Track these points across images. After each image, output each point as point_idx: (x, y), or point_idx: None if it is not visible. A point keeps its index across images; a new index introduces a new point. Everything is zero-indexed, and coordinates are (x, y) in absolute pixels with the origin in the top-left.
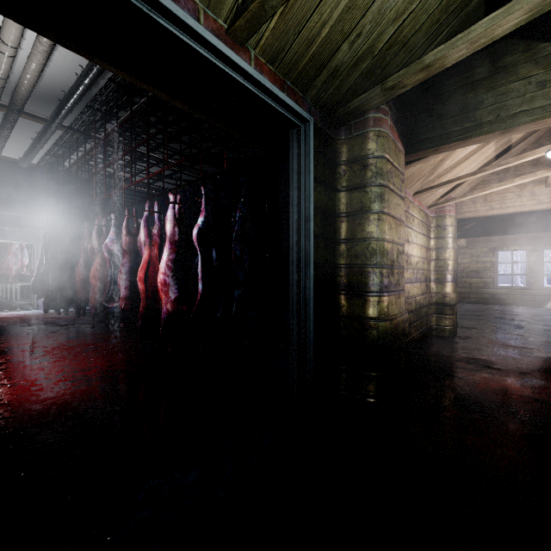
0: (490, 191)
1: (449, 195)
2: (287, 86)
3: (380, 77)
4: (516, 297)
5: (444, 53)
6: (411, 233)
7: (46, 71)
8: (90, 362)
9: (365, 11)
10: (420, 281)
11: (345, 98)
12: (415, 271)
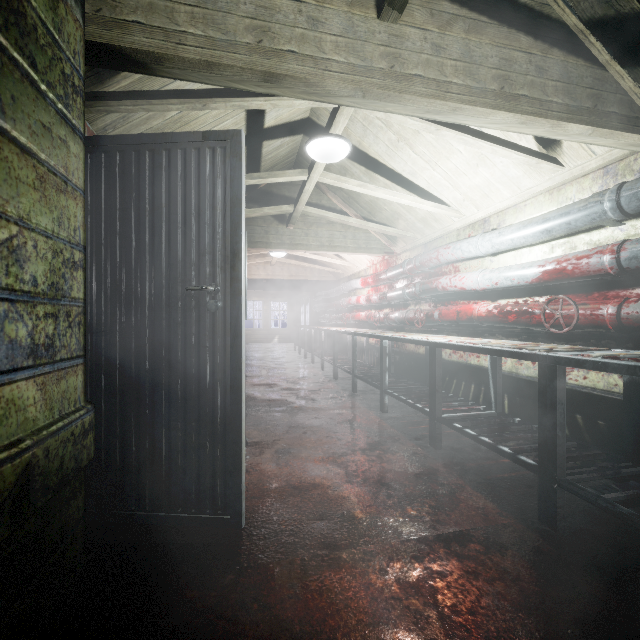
0: None
1: None
2: None
3: None
4: (256, 336)
5: None
6: None
7: None
8: None
9: None
10: None
11: None
12: None
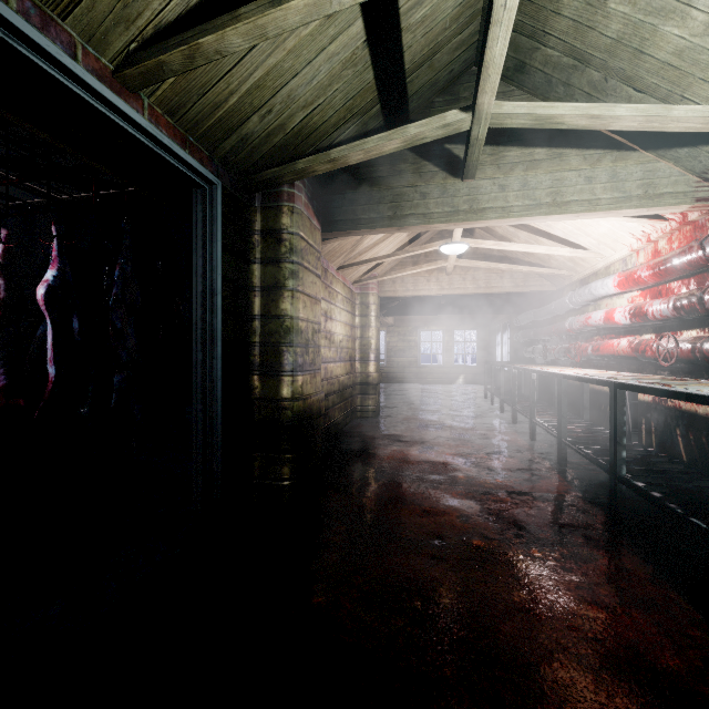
0: (405, 274)
1: (373, 273)
2: (190, 142)
3: (293, 153)
4: (435, 375)
5: (346, 154)
6: (335, 310)
7: None
8: None
9: (275, 93)
10: (345, 361)
11: (258, 166)
12: (339, 350)
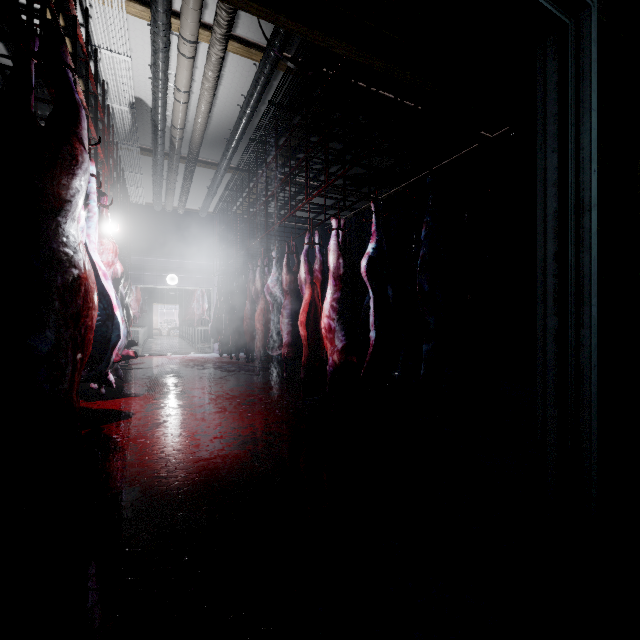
0: None
1: None
2: None
3: None
4: None
5: None
6: None
7: (214, 111)
8: (247, 417)
9: None
10: None
11: None
12: None
